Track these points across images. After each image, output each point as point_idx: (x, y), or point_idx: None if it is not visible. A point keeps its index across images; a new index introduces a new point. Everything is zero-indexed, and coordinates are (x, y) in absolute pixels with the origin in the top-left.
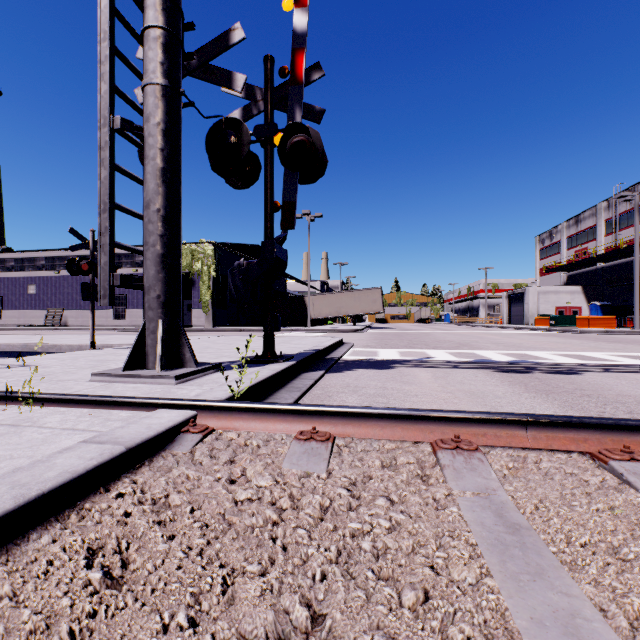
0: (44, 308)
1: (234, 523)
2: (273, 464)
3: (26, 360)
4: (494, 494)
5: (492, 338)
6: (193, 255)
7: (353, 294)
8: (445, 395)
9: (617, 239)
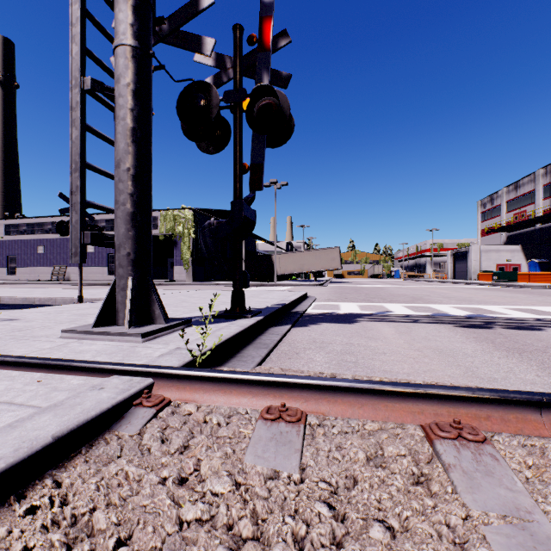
0: (51, 265)
1: None
2: (233, 456)
3: (15, 314)
4: (531, 520)
5: (442, 292)
6: (175, 219)
7: (314, 253)
8: (414, 353)
9: None
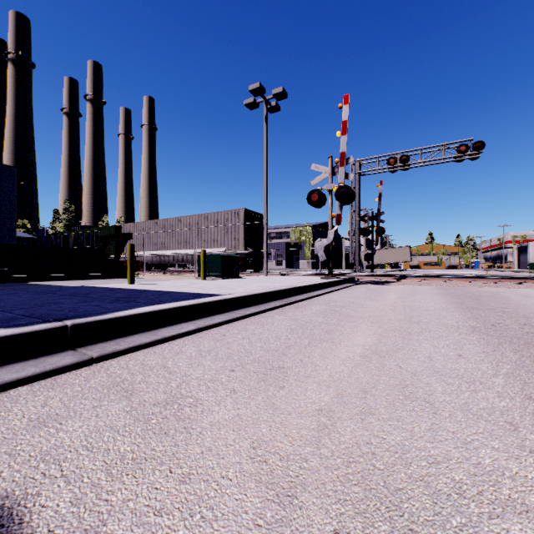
0: None
1: None
2: None
3: None
4: None
5: None
6: (300, 233)
7: (390, 250)
8: None
9: None
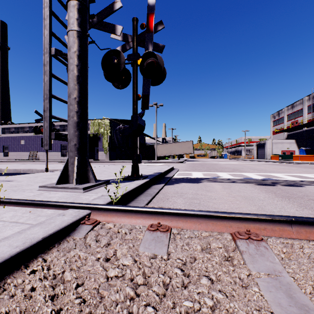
0: (28, 151)
1: (103, 300)
2: (133, 248)
3: (11, 178)
4: (280, 275)
5: (250, 166)
6: (99, 125)
7: (178, 144)
8: (231, 198)
9: (313, 115)
